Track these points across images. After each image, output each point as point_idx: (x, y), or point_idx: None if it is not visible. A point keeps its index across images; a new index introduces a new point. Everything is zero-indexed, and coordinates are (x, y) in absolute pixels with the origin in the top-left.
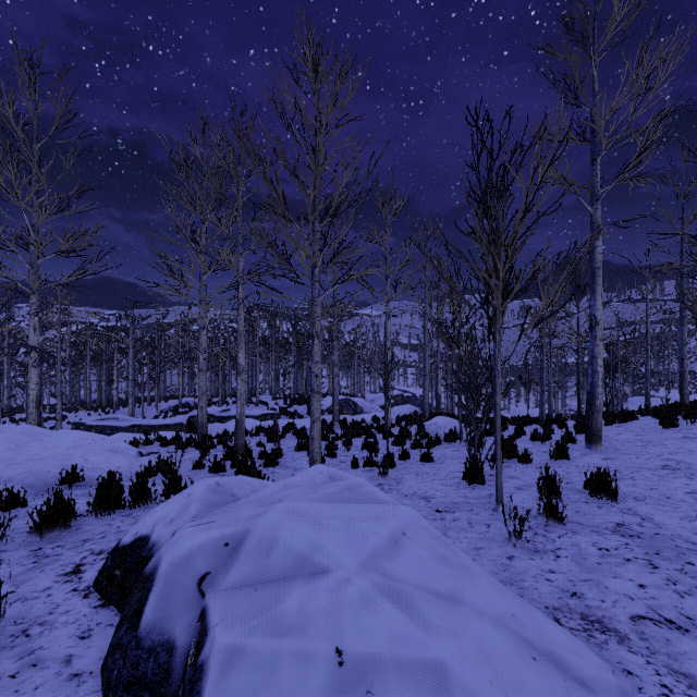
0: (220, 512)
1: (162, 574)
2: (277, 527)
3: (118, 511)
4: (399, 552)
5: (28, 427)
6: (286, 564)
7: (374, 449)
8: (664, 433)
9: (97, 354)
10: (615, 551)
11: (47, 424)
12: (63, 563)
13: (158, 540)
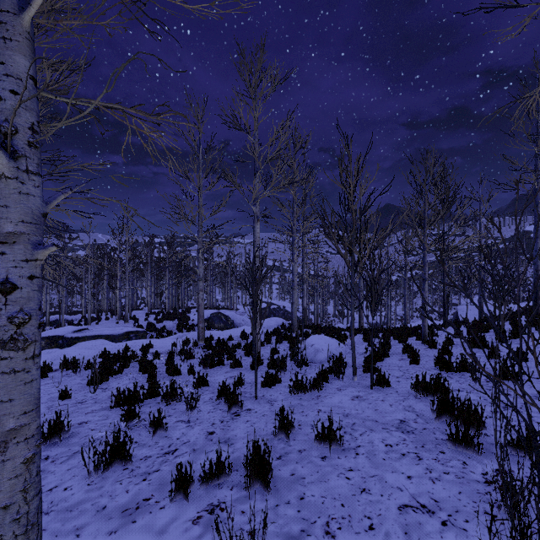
0: None
1: None
2: None
3: None
4: None
5: None
6: None
7: (234, 403)
8: None
9: None
10: None
11: None
12: None
13: None
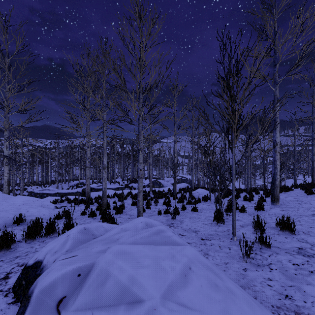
0: (82, 247)
1: (34, 298)
2: (110, 265)
3: (38, 239)
4: (187, 283)
5: (2, 194)
6: (114, 294)
7: (168, 204)
8: (308, 197)
9: (41, 160)
10: (303, 266)
11: (17, 192)
12: (0, 272)
13: (46, 264)
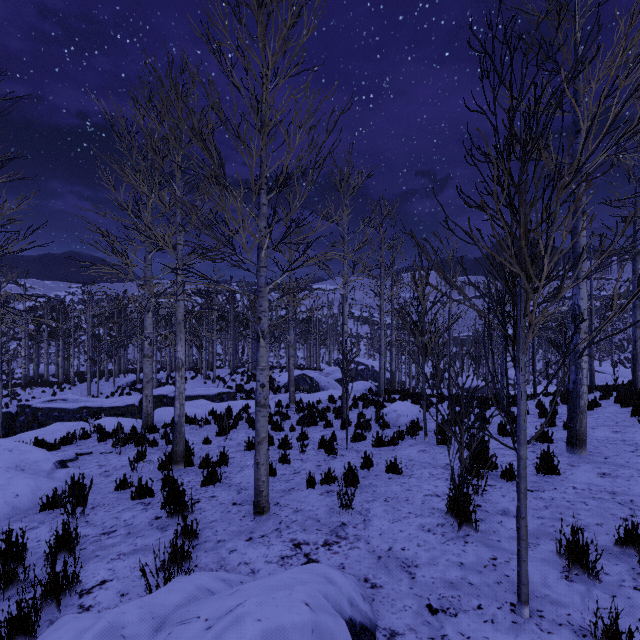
0: None
1: None
2: None
3: None
4: None
5: None
6: None
7: (332, 450)
8: None
9: (53, 330)
10: None
11: None
12: None
13: None
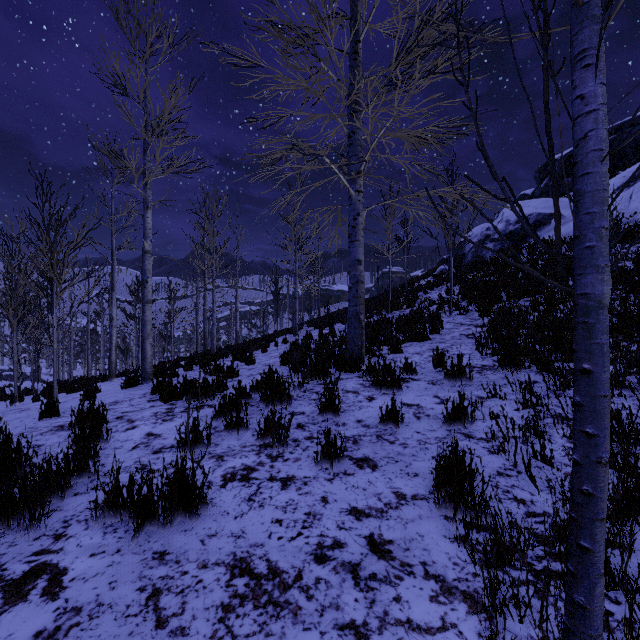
0: None
1: None
2: None
3: None
4: None
5: None
6: None
7: None
8: None
9: None
10: None
11: None
12: None
13: None
